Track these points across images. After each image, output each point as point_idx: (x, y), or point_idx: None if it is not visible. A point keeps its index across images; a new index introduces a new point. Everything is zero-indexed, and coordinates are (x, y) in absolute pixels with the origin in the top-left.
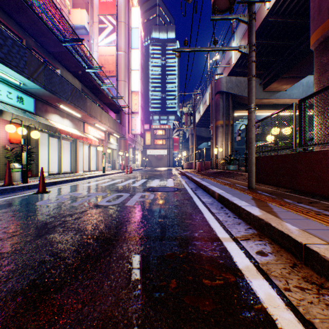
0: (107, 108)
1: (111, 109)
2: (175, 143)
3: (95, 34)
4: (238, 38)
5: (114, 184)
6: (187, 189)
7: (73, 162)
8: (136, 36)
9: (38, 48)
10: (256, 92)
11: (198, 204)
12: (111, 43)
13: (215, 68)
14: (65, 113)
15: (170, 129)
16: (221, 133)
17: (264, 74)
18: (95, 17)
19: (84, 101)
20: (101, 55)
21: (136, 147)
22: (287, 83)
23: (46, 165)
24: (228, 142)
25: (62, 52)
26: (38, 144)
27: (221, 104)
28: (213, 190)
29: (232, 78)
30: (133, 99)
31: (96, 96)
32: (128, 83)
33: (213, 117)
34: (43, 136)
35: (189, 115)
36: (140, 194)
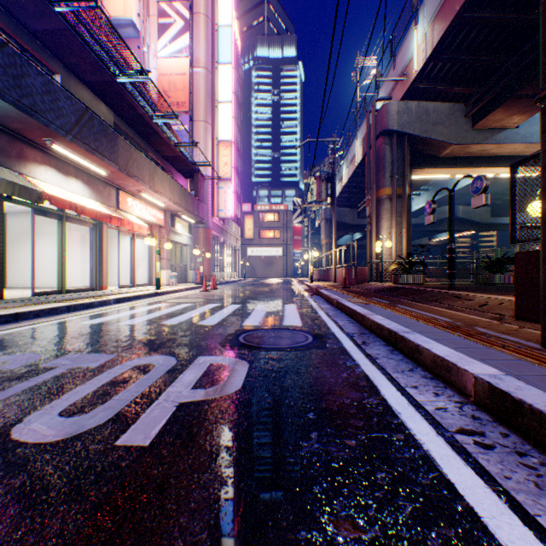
0: (170, 167)
1: (178, 169)
2: (295, 236)
3: (152, 36)
4: (427, 17)
5: (161, 318)
6: (342, 340)
7: (96, 268)
8: (227, 40)
9: (2, 17)
10: (457, 131)
11: (421, 437)
12: (180, 53)
13: (374, 90)
14: (70, 167)
15: (288, 212)
16: (388, 212)
17: (476, 93)
18: (153, 6)
19: (111, 142)
20: (163, 74)
21: (228, 243)
22: (523, 109)
23: (49, 275)
24: (402, 229)
25: (58, 30)
26: (1, 229)
27: (388, 155)
28: (445, 359)
29: (411, 104)
30: (221, 156)
31: (146, 141)
32: (212, 126)
33: (371, 183)
34: (44, 219)
35: (324, 181)
36: (206, 362)
